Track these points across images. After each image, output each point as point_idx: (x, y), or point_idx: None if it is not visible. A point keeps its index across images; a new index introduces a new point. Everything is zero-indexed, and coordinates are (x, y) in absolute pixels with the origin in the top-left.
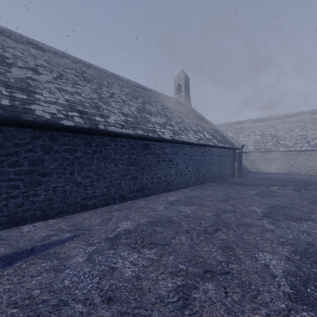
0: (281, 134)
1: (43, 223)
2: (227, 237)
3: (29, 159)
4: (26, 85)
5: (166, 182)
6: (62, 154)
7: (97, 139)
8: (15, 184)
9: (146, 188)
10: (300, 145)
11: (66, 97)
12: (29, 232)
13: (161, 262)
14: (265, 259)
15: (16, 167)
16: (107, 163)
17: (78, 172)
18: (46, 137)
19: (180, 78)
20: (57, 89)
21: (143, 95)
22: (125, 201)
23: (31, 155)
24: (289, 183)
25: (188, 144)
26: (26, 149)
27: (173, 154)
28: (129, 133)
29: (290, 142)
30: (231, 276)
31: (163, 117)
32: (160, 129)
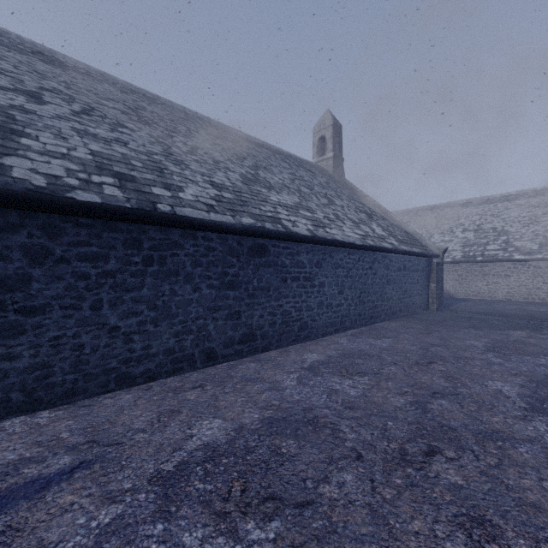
0: (515, 228)
1: (24, 421)
2: (465, 481)
3: None
4: (6, 119)
5: (300, 321)
6: (73, 266)
7: (154, 234)
8: None
9: (259, 336)
10: None
11: (93, 148)
12: None
13: None
14: None
15: None
16: (177, 285)
17: (111, 304)
18: (35, 227)
19: (323, 126)
20: (76, 131)
21: (255, 155)
22: (216, 364)
23: None
24: (544, 323)
25: (344, 247)
26: None
27: (314, 266)
28: (223, 223)
29: (533, 244)
30: None
31: (293, 194)
32: (287, 216)
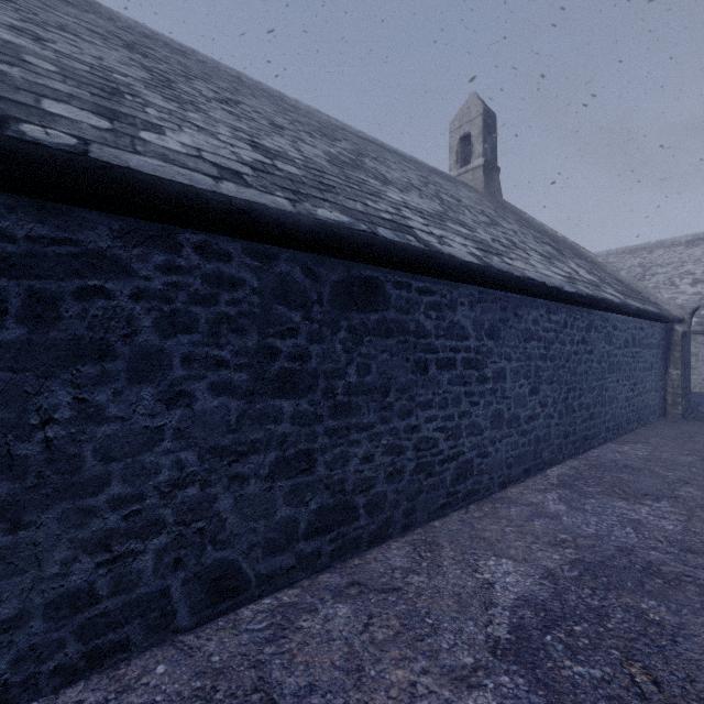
0: None
1: None
2: None
3: None
4: None
5: (457, 460)
6: None
7: (7, 221)
8: None
9: (363, 508)
10: None
11: None
12: None
13: None
14: None
15: None
16: (104, 387)
17: None
18: None
19: (467, 117)
20: None
21: (357, 143)
22: (240, 604)
23: None
24: None
25: (541, 296)
26: None
27: (485, 336)
28: (255, 205)
29: None
30: None
31: (429, 199)
32: (425, 226)
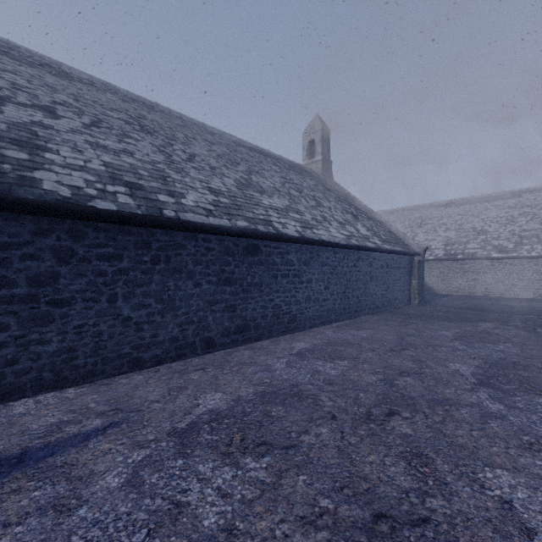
0: (493, 228)
1: (55, 396)
2: (413, 432)
3: (28, 274)
4: (30, 135)
5: (290, 314)
6: (93, 264)
7: (161, 237)
8: (1, 321)
9: (253, 327)
10: (529, 247)
11: (105, 159)
12: (25, 415)
13: (281, 490)
14: (501, 487)
15: (3, 289)
16: (180, 281)
17: (125, 298)
18: (62, 232)
19: (313, 130)
20: (89, 144)
21: (248, 159)
22: (214, 351)
23: (33, 265)
24: (513, 316)
25: (330, 246)
26: (22, 254)
27: (302, 264)
28: (220, 226)
29: (509, 243)
30: (434, 530)
31: (283, 197)
32: (278, 218)
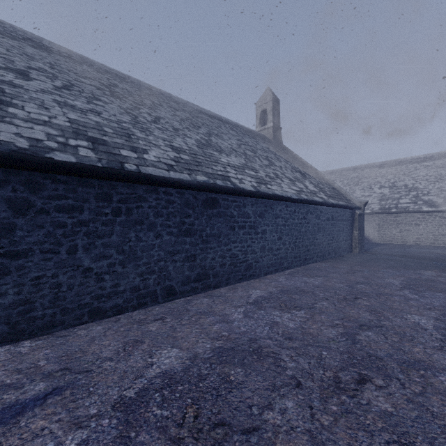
0: (423, 185)
1: (8, 350)
2: (394, 408)
3: None
4: None
5: (246, 262)
6: (52, 216)
7: (122, 189)
8: None
9: (211, 275)
10: None
11: (71, 116)
12: None
13: None
14: None
15: None
16: (142, 232)
17: (85, 249)
18: (18, 183)
19: (265, 101)
20: (57, 103)
21: (208, 124)
22: (175, 299)
23: None
24: None
25: (282, 200)
26: None
27: (258, 217)
28: (180, 180)
29: (438, 198)
30: None
31: (240, 157)
32: (235, 174)
